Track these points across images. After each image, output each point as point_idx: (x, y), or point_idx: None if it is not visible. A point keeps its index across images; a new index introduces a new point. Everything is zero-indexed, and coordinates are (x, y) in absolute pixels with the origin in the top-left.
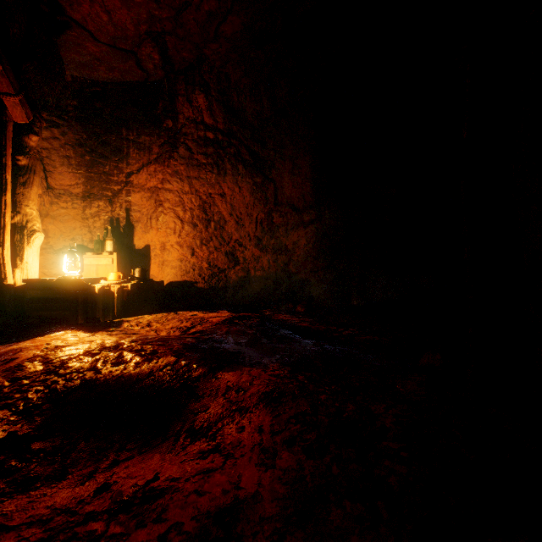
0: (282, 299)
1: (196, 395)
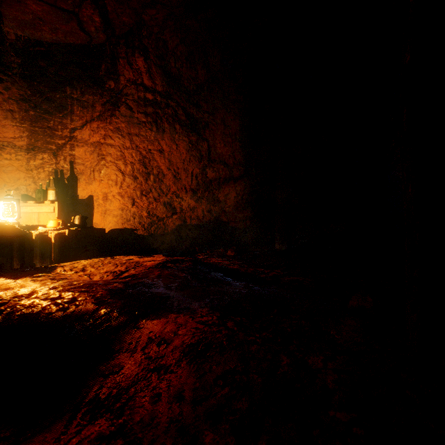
0: (215, 244)
1: (111, 349)
